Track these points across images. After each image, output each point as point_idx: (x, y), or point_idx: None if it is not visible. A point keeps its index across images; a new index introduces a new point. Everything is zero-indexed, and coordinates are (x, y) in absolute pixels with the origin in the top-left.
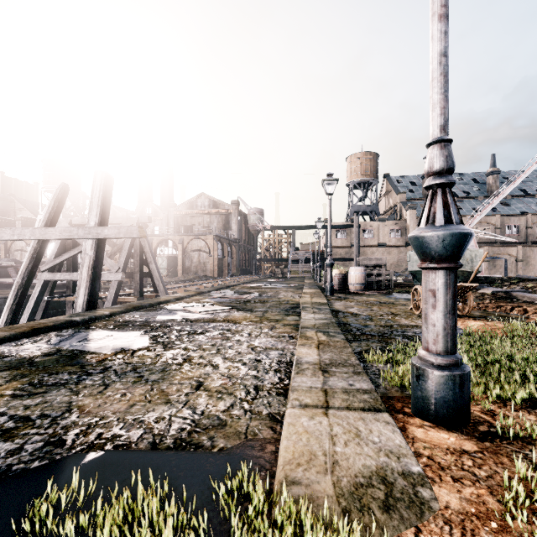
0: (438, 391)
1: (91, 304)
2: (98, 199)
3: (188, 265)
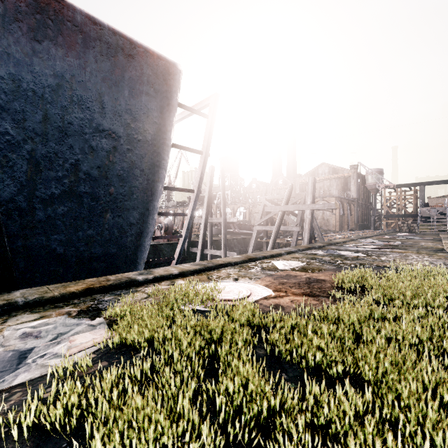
0: None
1: (310, 241)
2: (311, 190)
3: None
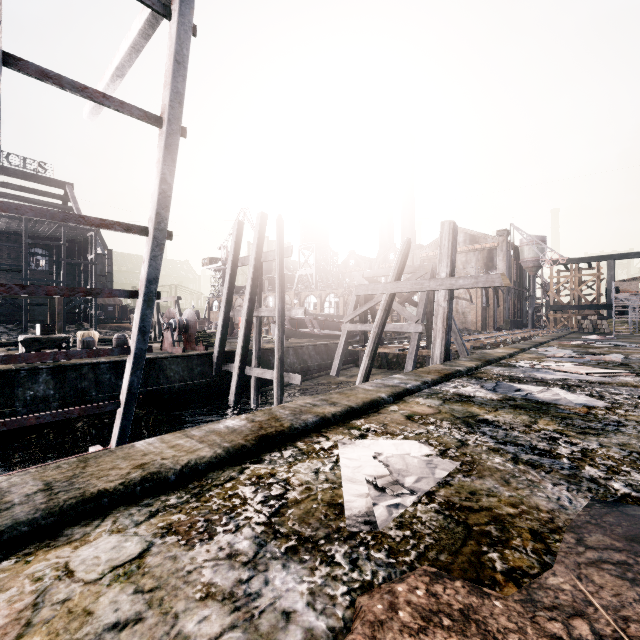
0: None
1: (446, 355)
2: (447, 249)
3: None
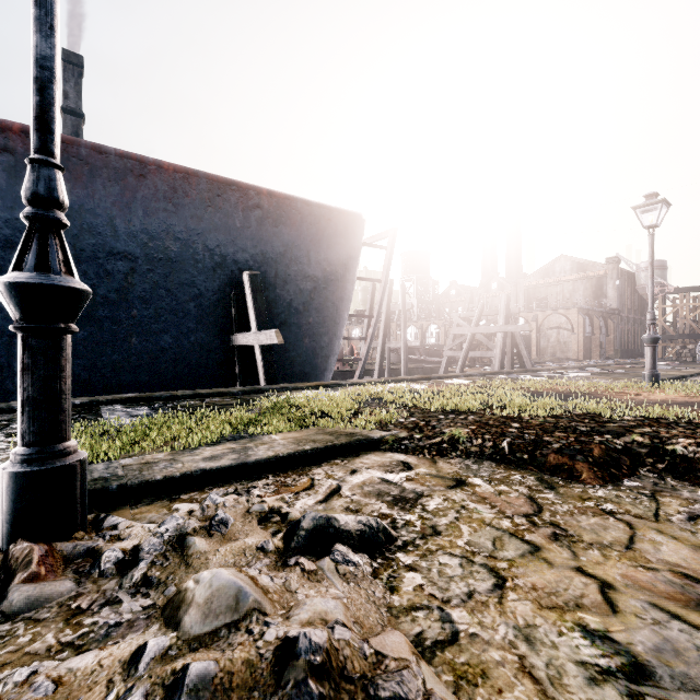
0: (645, 378)
1: (501, 367)
2: (503, 310)
3: (543, 345)
